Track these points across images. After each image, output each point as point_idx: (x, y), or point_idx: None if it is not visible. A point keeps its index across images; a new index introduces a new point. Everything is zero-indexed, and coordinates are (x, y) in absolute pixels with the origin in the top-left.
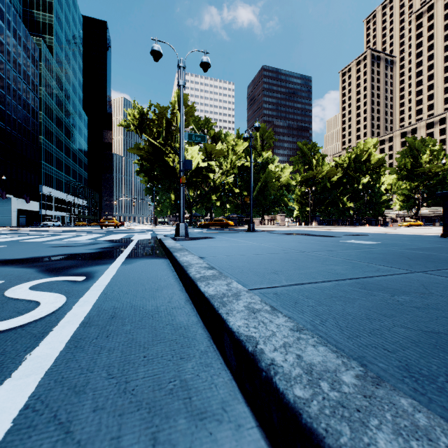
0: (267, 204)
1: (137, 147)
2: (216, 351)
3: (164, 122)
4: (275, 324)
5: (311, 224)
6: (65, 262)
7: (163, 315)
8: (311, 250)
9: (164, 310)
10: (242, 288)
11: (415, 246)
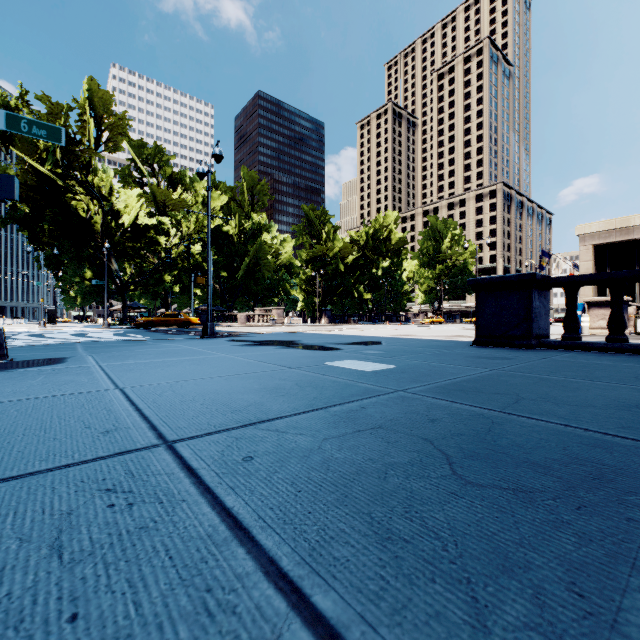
0: (259, 291)
1: (1, 172)
2: None
3: None
4: None
5: (320, 321)
6: None
7: None
8: (203, 421)
9: None
10: None
11: (449, 378)
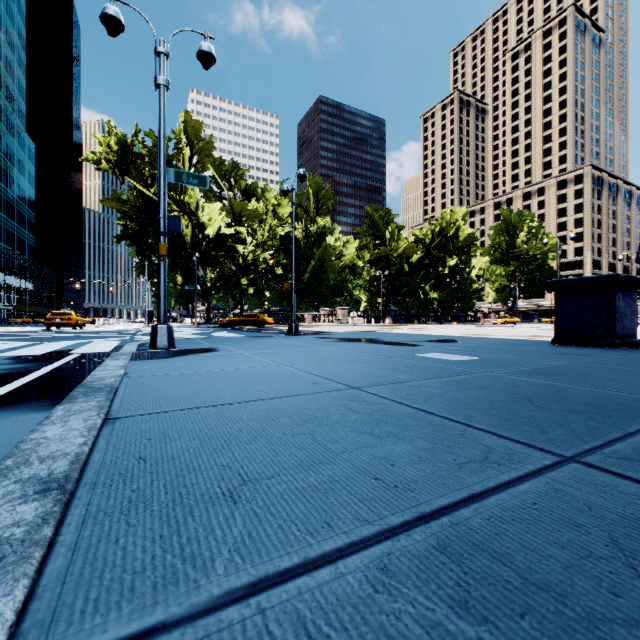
0: (323, 292)
1: (117, 198)
2: None
3: None
4: None
5: (384, 321)
6: None
7: None
8: (364, 381)
9: None
10: None
11: (528, 366)
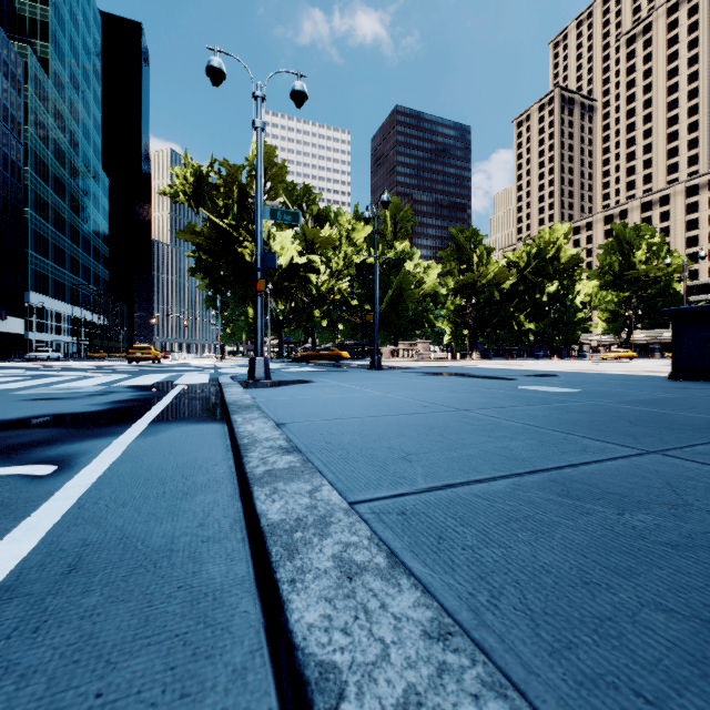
0: (402, 323)
1: (191, 230)
2: (267, 668)
3: (235, 191)
4: (391, 616)
5: (471, 356)
6: (35, 432)
7: (179, 560)
8: (470, 406)
9: (185, 547)
10: (338, 501)
11: (635, 397)
